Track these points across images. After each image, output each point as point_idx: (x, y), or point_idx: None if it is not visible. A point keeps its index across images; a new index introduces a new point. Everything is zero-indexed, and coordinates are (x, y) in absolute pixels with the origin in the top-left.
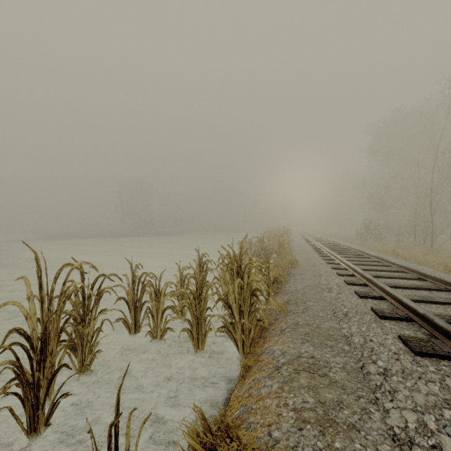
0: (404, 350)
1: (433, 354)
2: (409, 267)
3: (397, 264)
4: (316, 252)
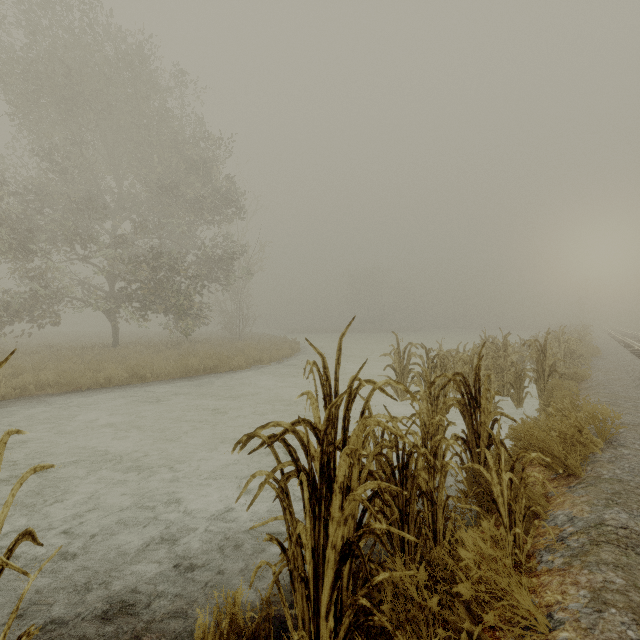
0: None
1: None
2: None
3: None
4: (623, 347)
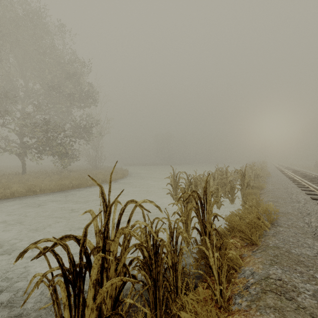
0: (291, 182)
1: (296, 182)
2: (316, 174)
3: (314, 174)
4: (280, 172)
